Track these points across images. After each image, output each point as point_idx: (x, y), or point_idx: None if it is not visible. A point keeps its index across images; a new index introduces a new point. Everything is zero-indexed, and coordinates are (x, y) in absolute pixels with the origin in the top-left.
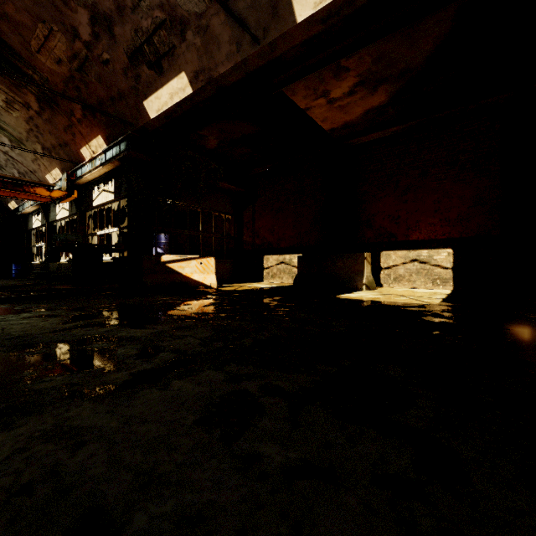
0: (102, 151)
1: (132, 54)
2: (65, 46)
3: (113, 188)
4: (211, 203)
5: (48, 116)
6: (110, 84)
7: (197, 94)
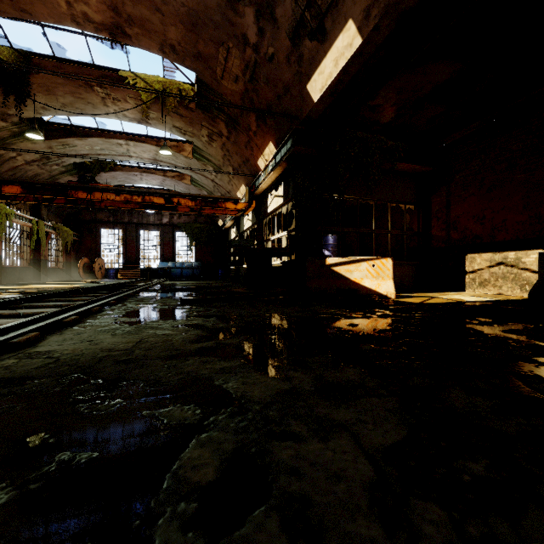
0: (272, 156)
1: (294, 33)
2: (239, 60)
3: (282, 191)
4: (386, 192)
5: (234, 138)
6: (275, 81)
7: (367, 42)
